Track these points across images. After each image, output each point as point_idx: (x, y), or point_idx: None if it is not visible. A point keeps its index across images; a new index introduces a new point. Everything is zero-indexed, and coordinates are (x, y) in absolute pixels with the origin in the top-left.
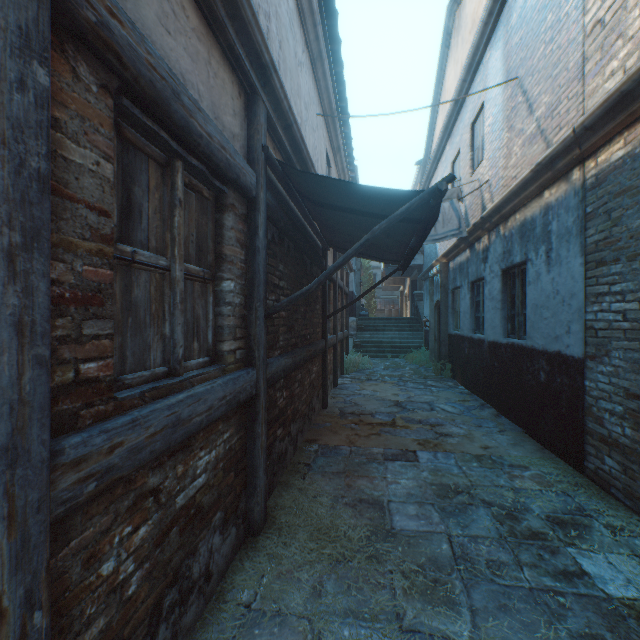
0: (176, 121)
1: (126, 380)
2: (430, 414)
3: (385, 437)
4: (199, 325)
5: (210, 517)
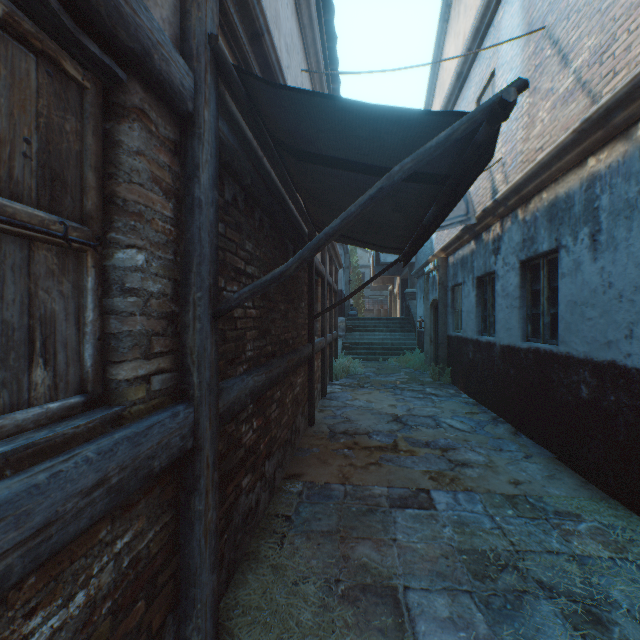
0: None
1: None
2: (437, 432)
3: (387, 468)
4: (52, 333)
5: None
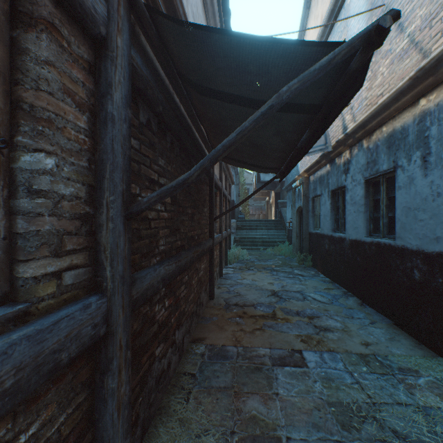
0: None
1: None
2: (304, 304)
3: (269, 333)
4: None
5: None
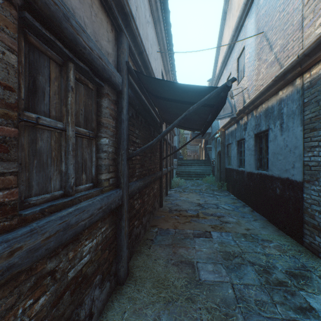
0: (67, 35)
1: (31, 201)
2: (217, 210)
3: (193, 223)
4: (86, 164)
5: (92, 280)
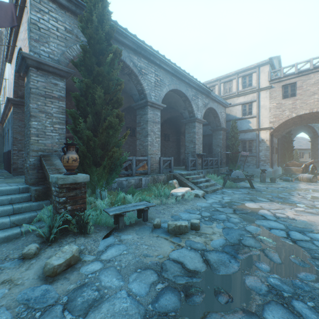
0: None
1: None
2: None
3: None
4: None
5: None
